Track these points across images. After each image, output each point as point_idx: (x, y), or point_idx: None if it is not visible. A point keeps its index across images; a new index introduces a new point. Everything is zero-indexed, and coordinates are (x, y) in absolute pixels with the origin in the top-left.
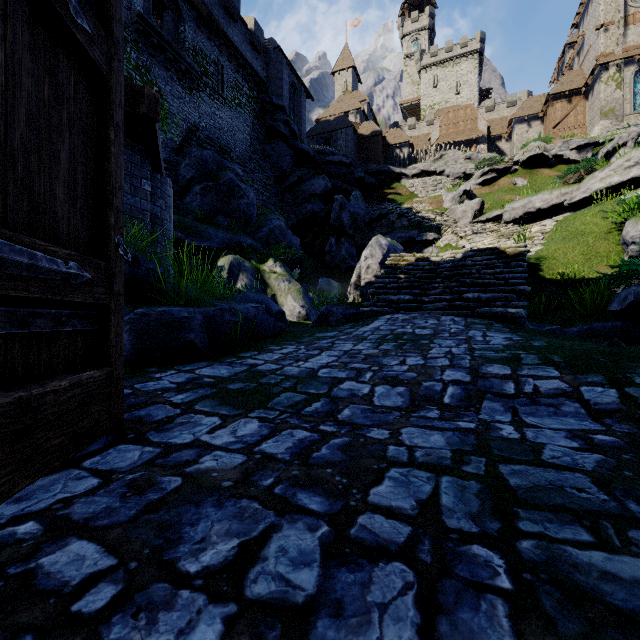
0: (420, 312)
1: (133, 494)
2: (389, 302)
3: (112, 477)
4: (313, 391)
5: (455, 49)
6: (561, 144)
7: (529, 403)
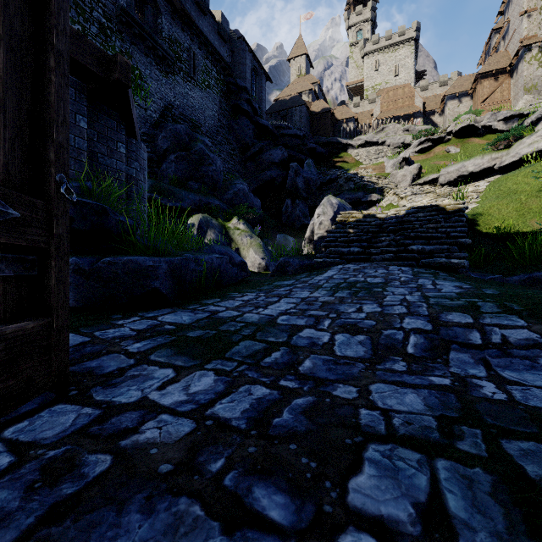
0: (369, 263)
1: (43, 485)
2: (340, 254)
3: (29, 454)
4: (272, 339)
5: (394, 37)
6: (490, 116)
7: (500, 355)
